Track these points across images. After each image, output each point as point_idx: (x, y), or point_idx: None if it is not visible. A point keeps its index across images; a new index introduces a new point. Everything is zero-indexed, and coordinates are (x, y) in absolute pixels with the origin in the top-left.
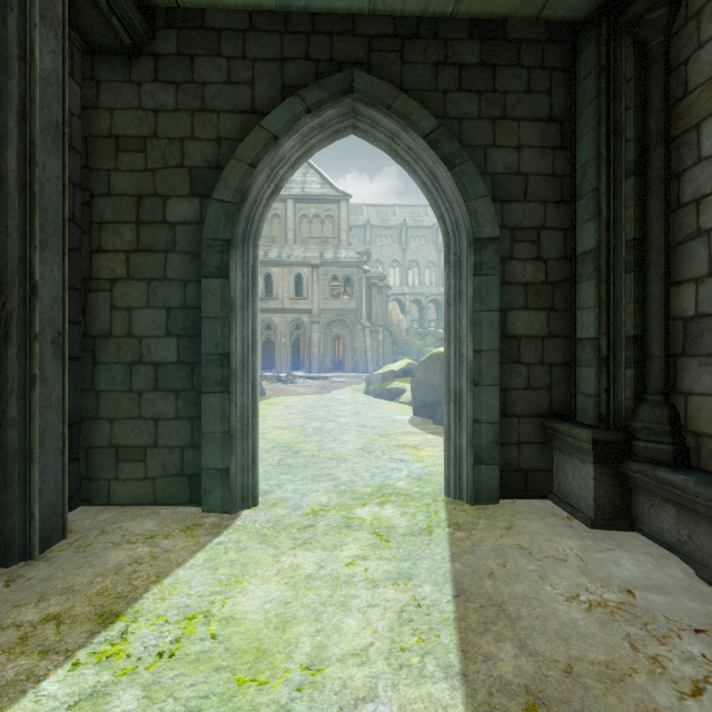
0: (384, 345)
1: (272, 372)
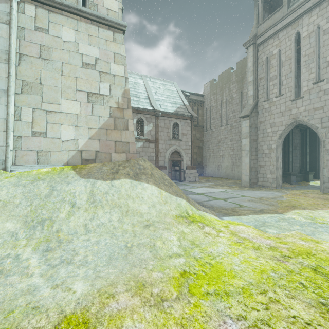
0: None
1: None
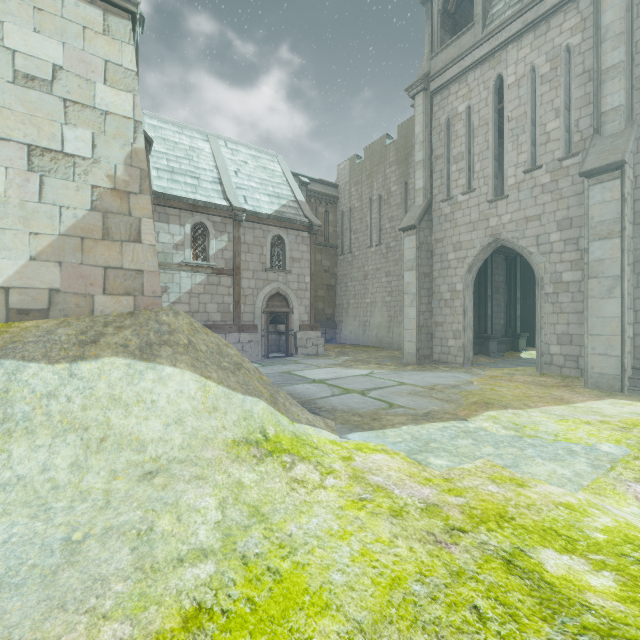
0: None
1: None
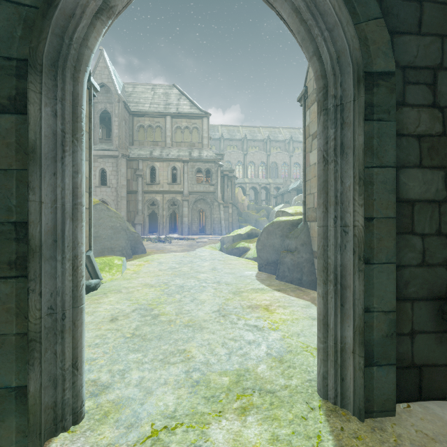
0: (232, 216)
1: (155, 234)
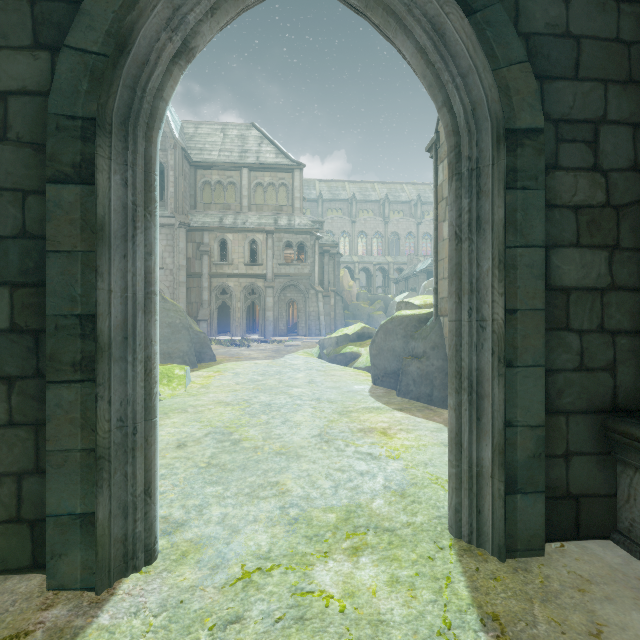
0: (336, 309)
1: (227, 335)
